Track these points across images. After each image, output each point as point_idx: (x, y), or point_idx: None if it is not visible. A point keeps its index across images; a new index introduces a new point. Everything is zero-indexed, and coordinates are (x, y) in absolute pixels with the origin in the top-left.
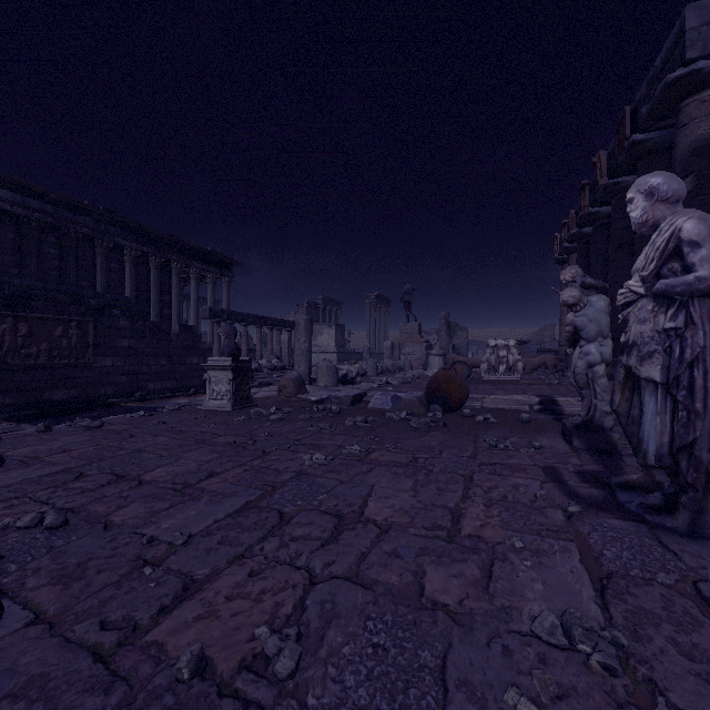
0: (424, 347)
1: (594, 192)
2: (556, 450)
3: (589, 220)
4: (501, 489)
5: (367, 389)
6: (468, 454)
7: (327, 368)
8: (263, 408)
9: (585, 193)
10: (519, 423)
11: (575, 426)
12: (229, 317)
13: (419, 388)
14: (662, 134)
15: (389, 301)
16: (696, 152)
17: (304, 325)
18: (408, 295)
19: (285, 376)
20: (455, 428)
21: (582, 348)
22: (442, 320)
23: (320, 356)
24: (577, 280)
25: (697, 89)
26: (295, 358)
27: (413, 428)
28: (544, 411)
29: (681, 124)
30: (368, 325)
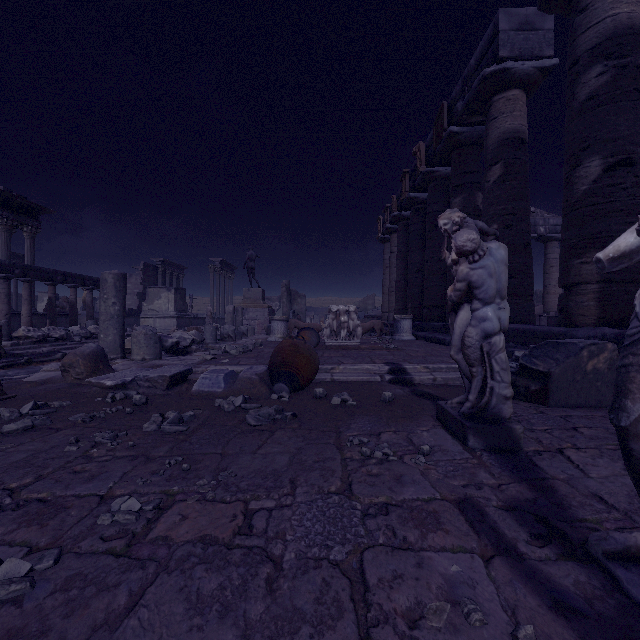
0: (267, 313)
1: (413, 179)
2: (450, 455)
3: (409, 203)
4: (437, 623)
5: (197, 363)
6: (338, 483)
7: (146, 337)
8: (17, 404)
9: (406, 180)
10: (382, 403)
11: (465, 415)
12: (24, 273)
13: (262, 359)
14: (471, 130)
15: (234, 268)
16: (504, 143)
17: (113, 282)
18: (252, 261)
19: (75, 350)
20: (308, 420)
21: (477, 312)
22: (283, 287)
23: (157, 321)
24: (469, 221)
25: (505, 87)
26: (100, 325)
27: (250, 427)
28: (395, 381)
29: (492, 117)
30: (212, 290)
